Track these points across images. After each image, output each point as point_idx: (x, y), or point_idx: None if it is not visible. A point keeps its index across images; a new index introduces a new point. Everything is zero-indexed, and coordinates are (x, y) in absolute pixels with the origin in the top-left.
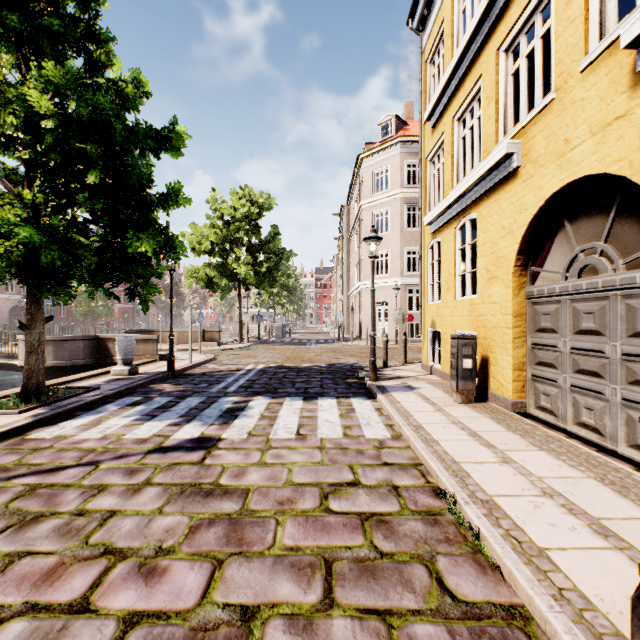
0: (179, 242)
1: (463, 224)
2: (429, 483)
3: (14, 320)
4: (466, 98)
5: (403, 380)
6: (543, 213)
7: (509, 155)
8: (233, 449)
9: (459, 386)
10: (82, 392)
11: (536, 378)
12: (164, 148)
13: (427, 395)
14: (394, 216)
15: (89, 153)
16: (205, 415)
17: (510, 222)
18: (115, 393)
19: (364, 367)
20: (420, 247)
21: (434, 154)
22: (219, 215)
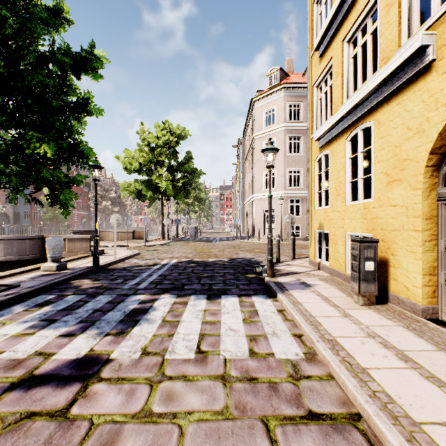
0: (87, 148)
1: (354, 135)
2: None
3: None
4: (358, 17)
5: (297, 276)
6: None
7: (423, 48)
8: (116, 381)
9: (361, 288)
10: None
11: None
12: (83, 69)
13: (325, 294)
14: (279, 144)
15: None
16: (105, 320)
17: (420, 121)
18: (31, 291)
19: (259, 262)
20: (308, 161)
21: (321, 80)
22: (146, 143)
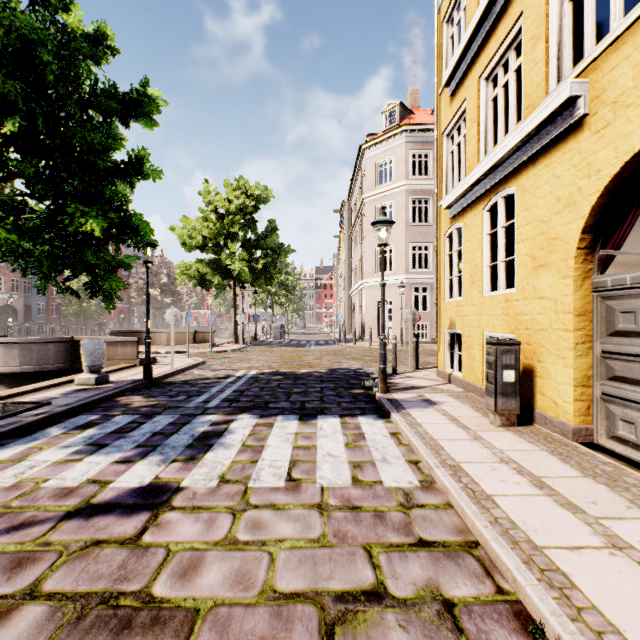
0: (143, 222)
1: (494, 203)
2: (502, 593)
3: (3, 320)
4: (499, 48)
5: (419, 391)
6: (626, 173)
7: (572, 99)
8: (192, 510)
9: (498, 405)
10: (24, 410)
11: (610, 398)
12: (133, 114)
13: (453, 414)
14: (399, 209)
15: (2, 90)
16: (169, 444)
17: (570, 191)
18: (67, 410)
19: (370, 373)
20: (435, 236)
21: (453, 127)
22: (212, 208)
